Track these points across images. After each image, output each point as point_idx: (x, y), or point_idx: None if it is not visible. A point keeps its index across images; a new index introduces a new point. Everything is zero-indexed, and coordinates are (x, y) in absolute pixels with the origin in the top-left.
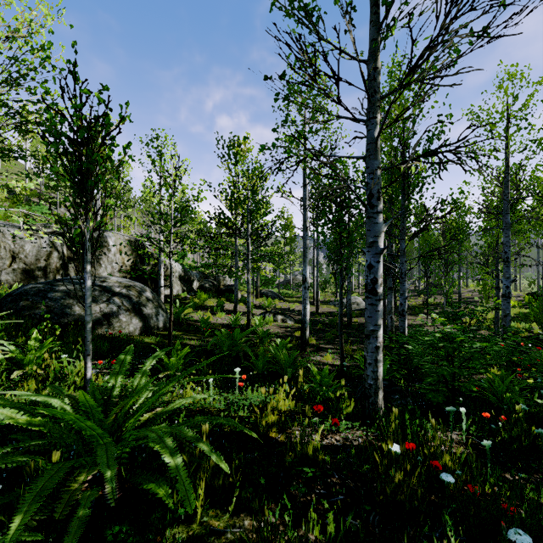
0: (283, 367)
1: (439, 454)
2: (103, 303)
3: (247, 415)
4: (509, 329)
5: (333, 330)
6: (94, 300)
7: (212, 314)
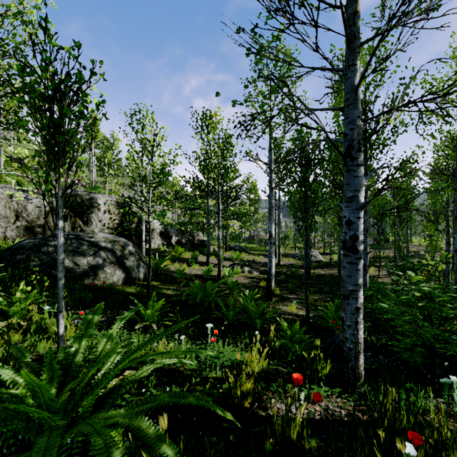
0: (252, 318)
1: (449, 446)
2: (90, 256)
3: (219, 376)
4: None
5: (295, 281)
6: (82, 254)
7: (187, 265)
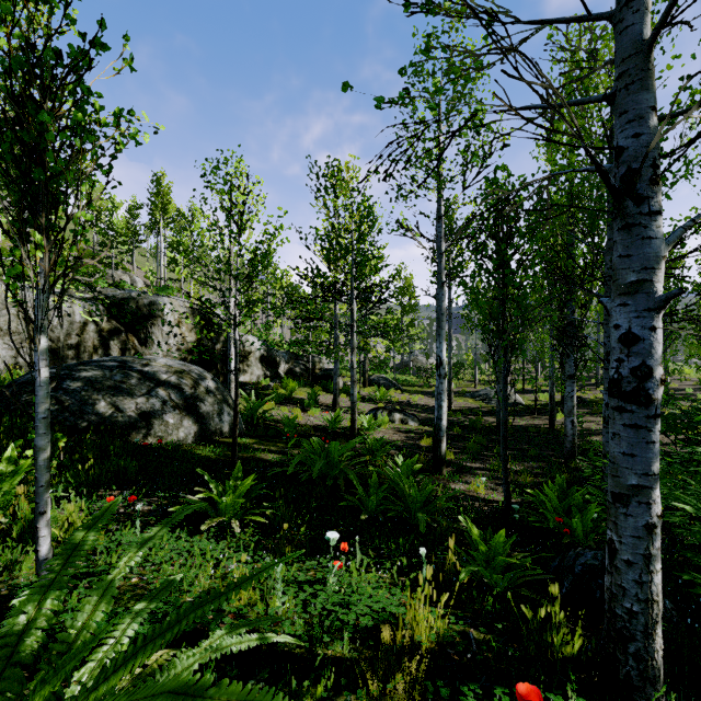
0: (410, 508)
1: None
2: (142, 396)
3: (349, 654)
4: None
5: (478, 437)
6: (129, 393)
7: (302, 410)
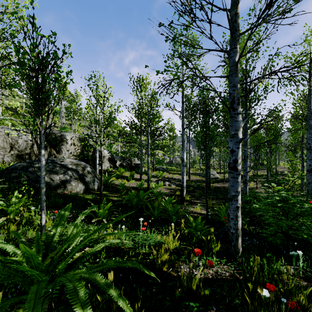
0: (170, 215)
1: (292, 293)
2: (61, 174)
3: (147, 252)
4: None
5: (199, 191)
6: (56, 173)
7: (127, 181)
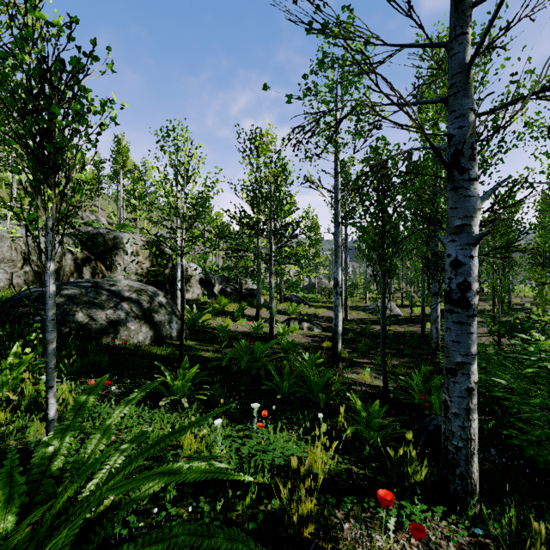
0: (313, 390)
1: None
2: (110, 309)
3: (268, 481)
4: None
5: (366, 340)
6: (100, 306)
7: (232, 320)
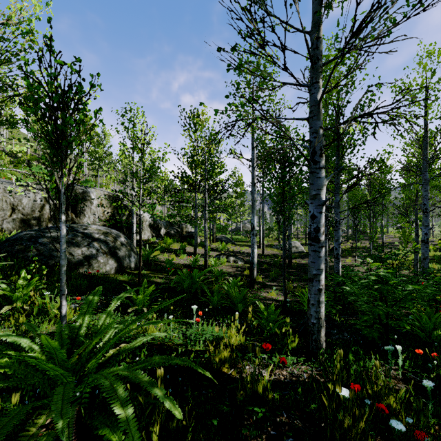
0: (235, 303)
1: (382, 394)
2: (85, 247)
3: (202, 349)
4: (428, 270)
5: (277, 269)
6: (77, 245)
7: (176, 256)
